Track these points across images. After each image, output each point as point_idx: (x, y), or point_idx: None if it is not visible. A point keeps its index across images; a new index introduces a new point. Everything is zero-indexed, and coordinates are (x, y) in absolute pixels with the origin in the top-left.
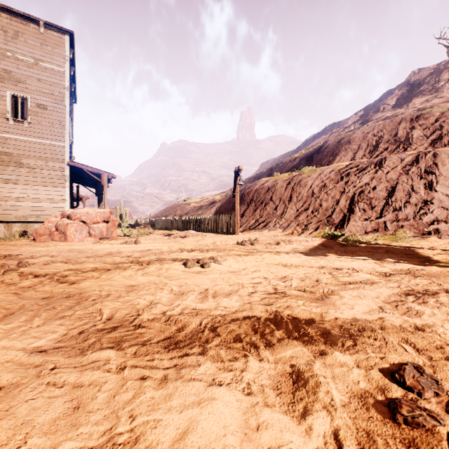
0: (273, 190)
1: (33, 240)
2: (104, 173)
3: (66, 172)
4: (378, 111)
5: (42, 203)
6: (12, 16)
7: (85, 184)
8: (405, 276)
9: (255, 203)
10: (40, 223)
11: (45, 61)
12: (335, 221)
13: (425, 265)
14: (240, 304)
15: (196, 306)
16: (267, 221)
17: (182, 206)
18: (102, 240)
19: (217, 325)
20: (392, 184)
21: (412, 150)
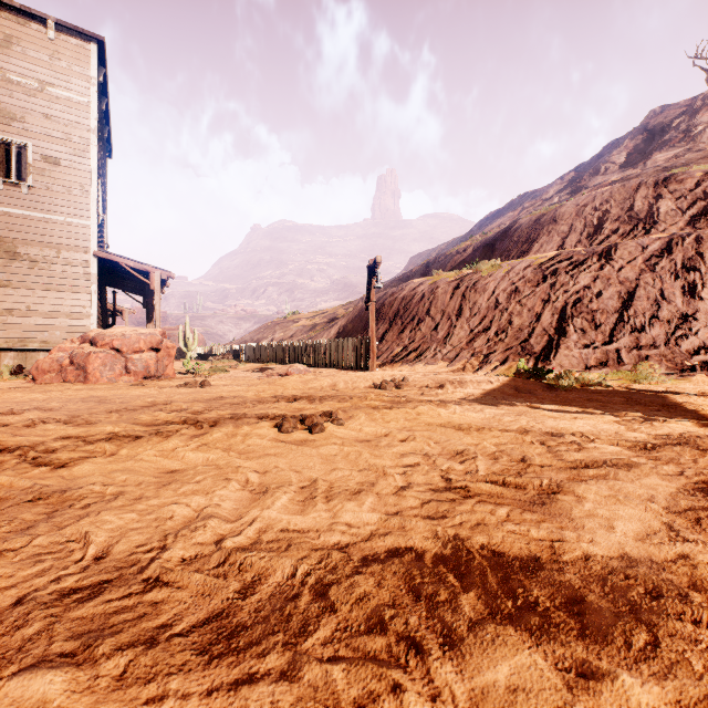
0: (431, 298)
1: (32, 380)
2: (155, 270)
3: (91, 268)
4: (597, 174)
5: (52, 318)
6: (2, 10)
7: (127, 288)
8: (684, 450)
9: (402, 319)
10: (48, 352)
11: (56, 85)
12: (535, 348)
13: (707, 427)
14: (381, 517)
15: (289, 522)
16: (422, 348)
17: (285, 325)
18: (149, 380)
19: (329, 581)
20: (629, 288)
21: (658, 232)
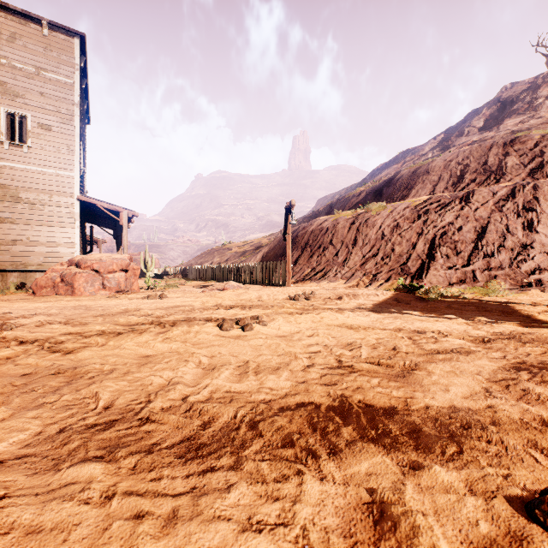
0: (333, 231)
1: (32, 293)
2: (124, 210)
3: (75, 208)
4: (462, 135)
5: (45, 247)
6: (8, 14)
7: (101, 224)
8: (510, 343)
9: (311, 247)
10: (43, 272)
11: (49, 70)
12: (411, 270)
13: (531, 327)
14: (292, 384)
15: (230, 387)
16: (326, 270)
17: (221, 252)
18: (120, 293)
19: (258, 419)
20: (482, 224)
21: (506, 182)
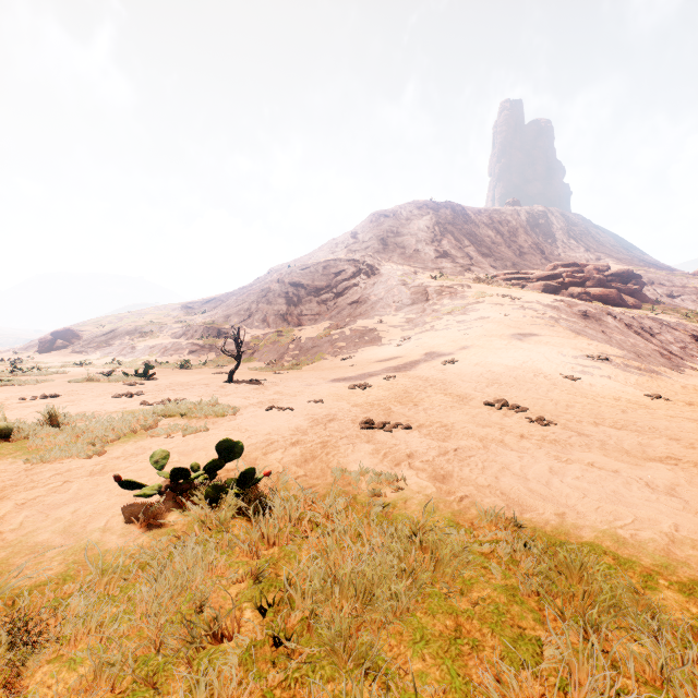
0: None
1: None
2: None
3: None
4: None
5: None
6: None
7: None
8: None
9: None
10: None
11: None
12: None
13: None
14: None
15: None
16: None
17: None
18: None
19: None
20: None
21: None
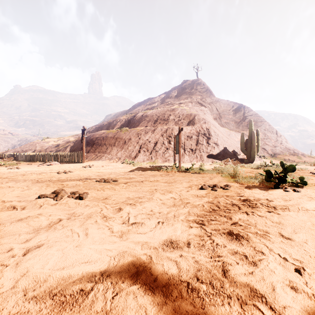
0: (106, 139)
1: None
2: None
3: None
4: (168, 98)
5: None
6: None
7: None
8: (131, 172)
9: (96, 145)
10: None
11: None
12: (132, 156)
13: (144, 170)
14: (78, 177)
15: (65, 178)
16: (102, 156)
17: (42, 144)
18: None
19: (71, 179)
20: (156, 140)
21: (168, 125)
